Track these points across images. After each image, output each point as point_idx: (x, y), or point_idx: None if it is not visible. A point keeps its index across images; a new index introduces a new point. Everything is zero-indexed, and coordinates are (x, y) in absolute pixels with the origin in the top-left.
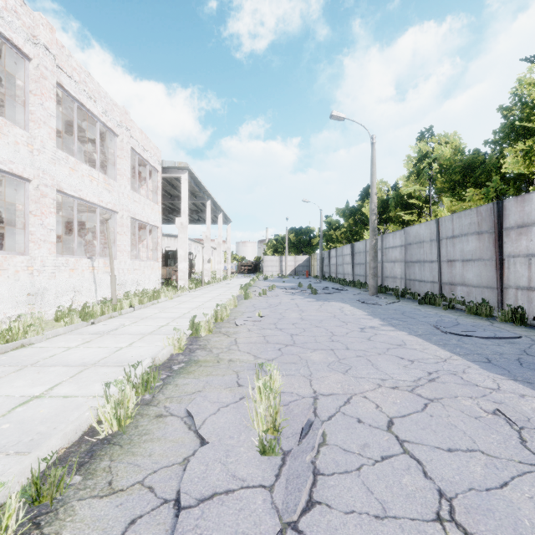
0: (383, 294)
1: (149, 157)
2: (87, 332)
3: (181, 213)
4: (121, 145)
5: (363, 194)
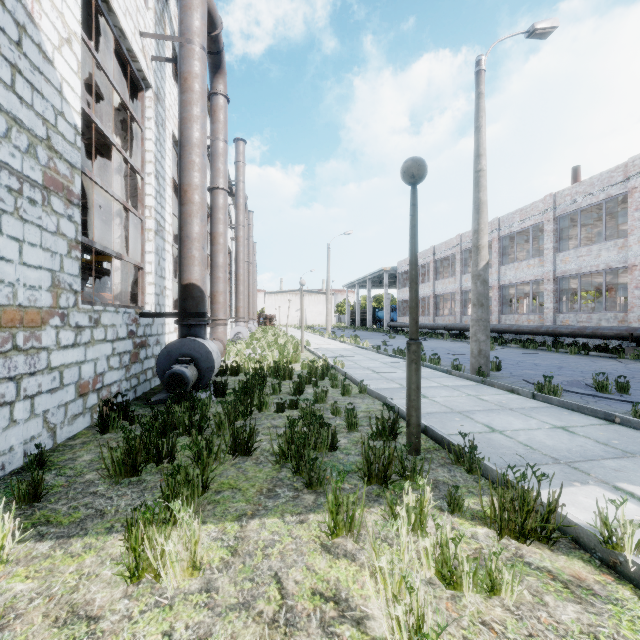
0: None
1: None
2: None
3: None
4: None
5: None
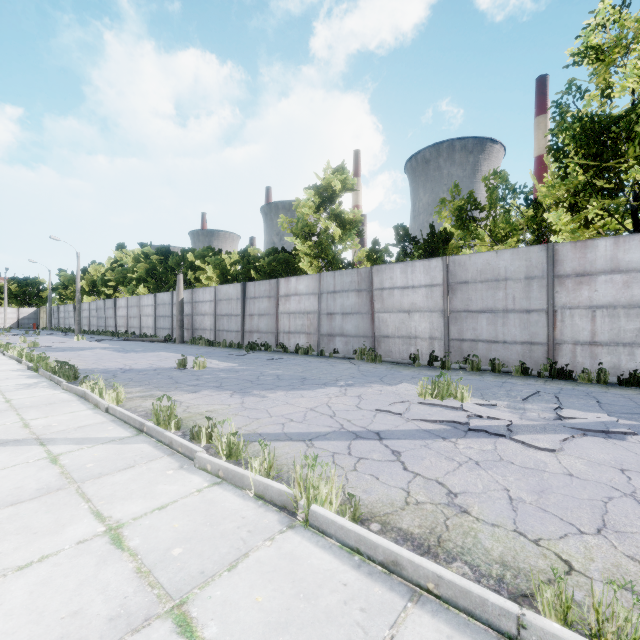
0: (85, 334)
1: None
2: None
3: None
4: None
5: (84, 270)
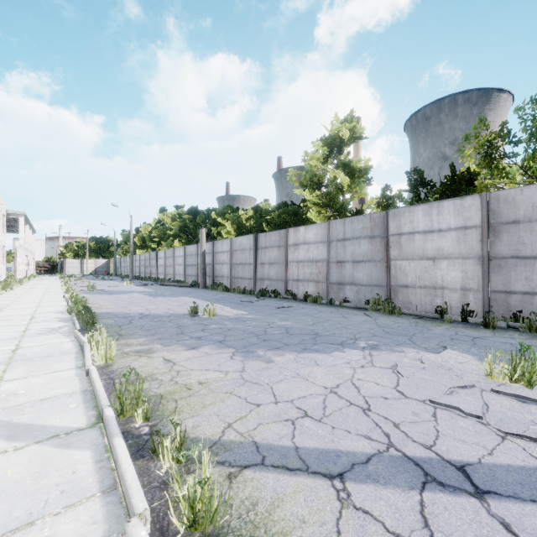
0: (136, 279)
1: (4, 211)
2: (28, 285)
3: (20, 239)
4: (0, 213)
5: (137, 229)
